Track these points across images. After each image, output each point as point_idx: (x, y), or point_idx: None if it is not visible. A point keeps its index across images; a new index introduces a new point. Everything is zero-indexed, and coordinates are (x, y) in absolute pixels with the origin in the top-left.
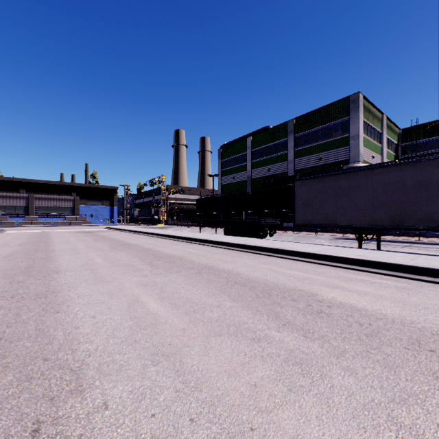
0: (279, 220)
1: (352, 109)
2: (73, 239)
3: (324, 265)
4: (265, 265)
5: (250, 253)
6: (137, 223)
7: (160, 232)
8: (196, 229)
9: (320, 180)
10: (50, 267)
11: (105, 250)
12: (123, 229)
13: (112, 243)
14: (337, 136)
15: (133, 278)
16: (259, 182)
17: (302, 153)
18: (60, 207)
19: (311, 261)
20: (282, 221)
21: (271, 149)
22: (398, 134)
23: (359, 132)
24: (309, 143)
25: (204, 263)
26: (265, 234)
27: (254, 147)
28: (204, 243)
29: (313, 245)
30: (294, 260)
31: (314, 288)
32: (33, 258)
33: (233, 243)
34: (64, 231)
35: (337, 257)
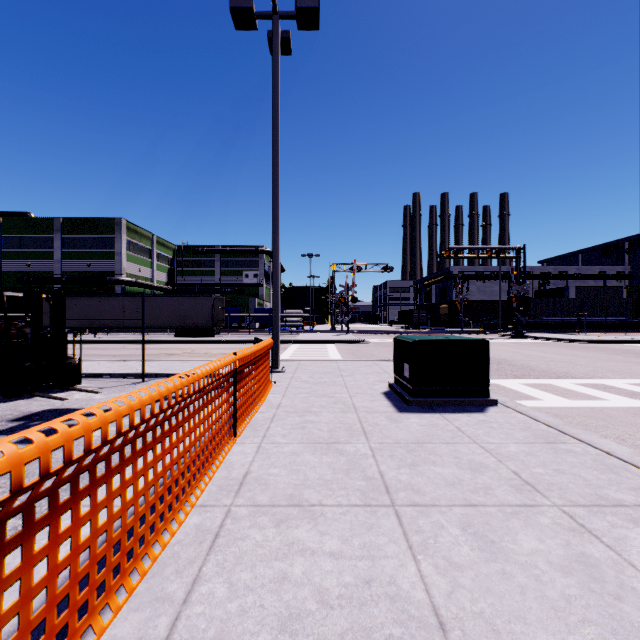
0: None
1: (117, 230)
2: None
3: None
4: None
5: None
6: None
7: None
8: None
9: None
10: None
11: None
12: None
13: None
14: (105, 248)
15: None
16: (15, 277)
17: (71, 255)
18: None
19: None
20: None
21: (33, 241)
22: (174, 250)
23: (122, 251)
24: (79, 247)
25: None
26: None
27: (6, 232)
28: None
29: None
30: None
31: None
32: None
33: None
34: None
35: None
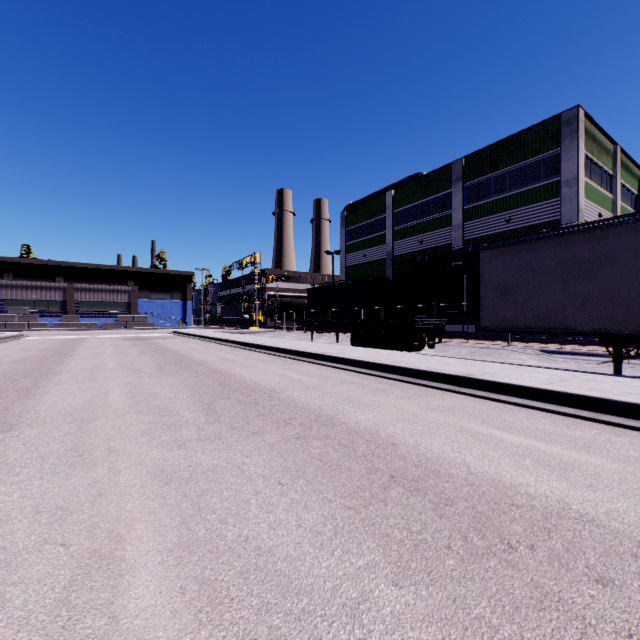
0: (446, 321)
1: (565, 135)
2: (108, 351)
3: (577, 418)
4: (444, 415)
5: (404, 383)
6: (220, 326)
7: (248, 339)
8: (306, 335)
9: (531, 246)
10: (11, 412)
11: (144, 372)
12: (195, 334)
13: (164, 359)
14: (537, 181)
15: (152, 450)
16: (405, 261)
17: (476, 212)
18: (111, 302)
19: (544, 408)
20: (449, 323)
21: (425, 208)
22: (638, 179)
23: (577, 173)
24: (489, 195)
25: (315, 408)
26: (421, 345)
27: (397, 206)
28: (317, 360)
29: (527, 369)
30: (502, 402)
31: (621, 510)
32: (5, 390)
33: (370, 361)
34: (109, 337)
35: (606, 401)
